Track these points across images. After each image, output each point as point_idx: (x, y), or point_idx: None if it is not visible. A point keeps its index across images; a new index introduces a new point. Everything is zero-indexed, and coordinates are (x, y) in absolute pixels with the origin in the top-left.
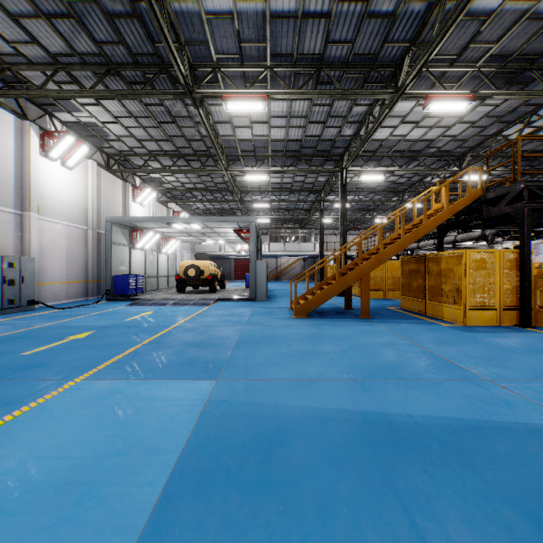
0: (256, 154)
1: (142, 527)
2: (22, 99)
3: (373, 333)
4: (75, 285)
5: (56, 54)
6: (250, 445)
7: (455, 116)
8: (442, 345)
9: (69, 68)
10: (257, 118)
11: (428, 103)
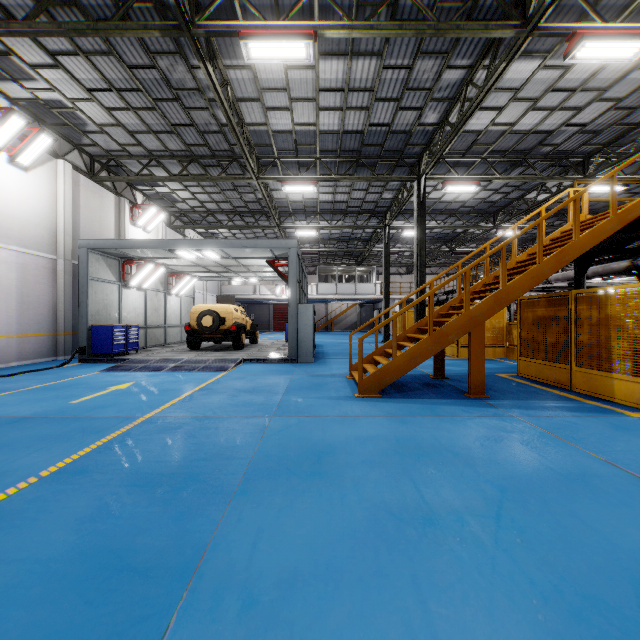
0: (299, 156)
1: None
2: None
3: (519, 440)
4: (36, 339)
5: None
6: None
7: (593, 89)
8: None
9: None
10: (299, 92)
11: (577, 45)
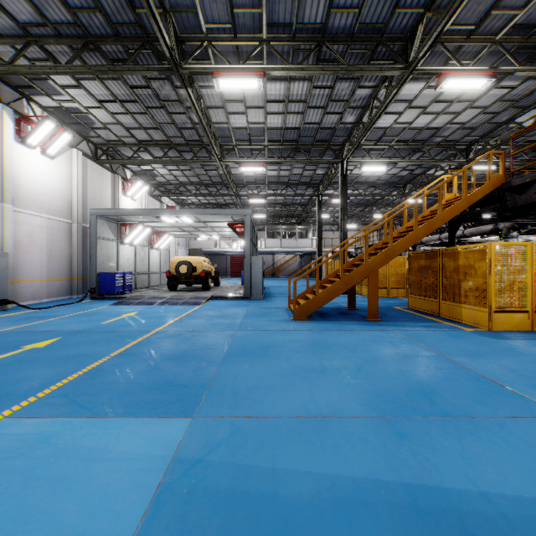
0: (252, 144)
1: None
2: None
3: (388, 341)
4: (58, 282)
5: (26, 24)
6: None
7: (466, 100)
8: (476, 358)
9: (42, 41)
10: (252, 102)
11: (443, 81)
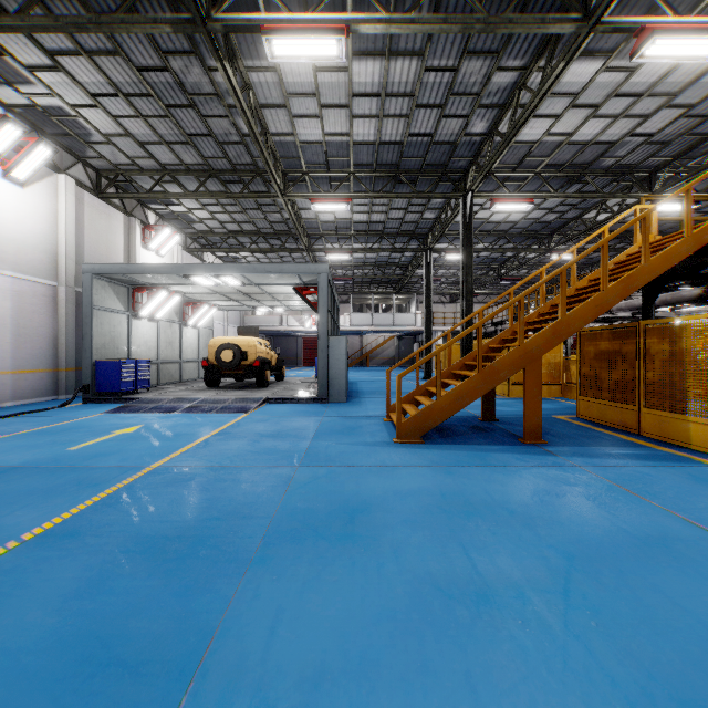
0: (330, 170)
1: None
2: None
3: (584, 494)
4: (34, 376)
5: None
6: None
7: (662, 94)
8: None
9: None
10: (330, 98)
11: (646, 42)
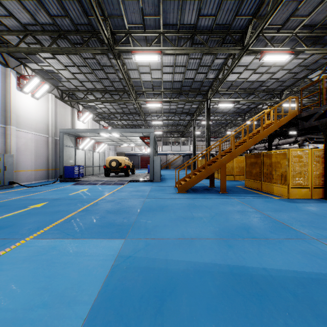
0: (154, 90)
1: None
2: (5, 54)
3: (230, 204)
4: (41, 172)
5: (25, 24)
6: (147, 297)
7: (278, 66)
8: (276, 212)
9: (34, 33)
10: (154, 67)
11: (263, 56)
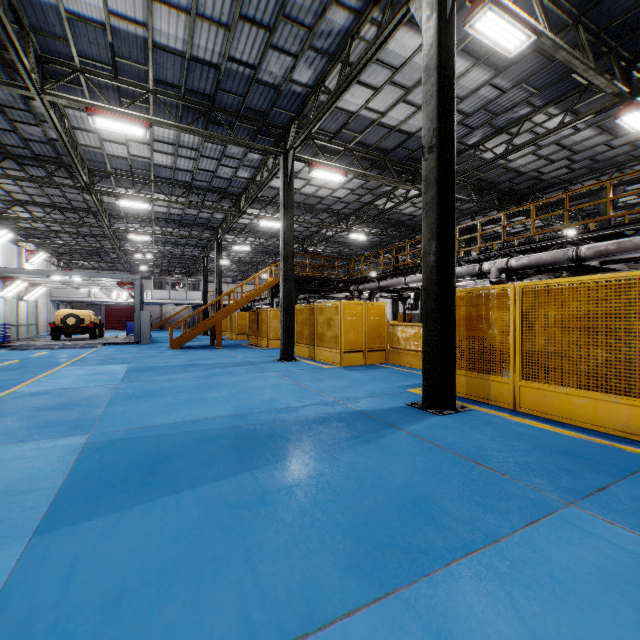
0: (140, 217)
1: (124, 373)
2: None
3: (214, 352)
4: None
5: None
6: (148, 368)
7: None
8: (241, 353)
9: None
10: None
11: (259, 221)
